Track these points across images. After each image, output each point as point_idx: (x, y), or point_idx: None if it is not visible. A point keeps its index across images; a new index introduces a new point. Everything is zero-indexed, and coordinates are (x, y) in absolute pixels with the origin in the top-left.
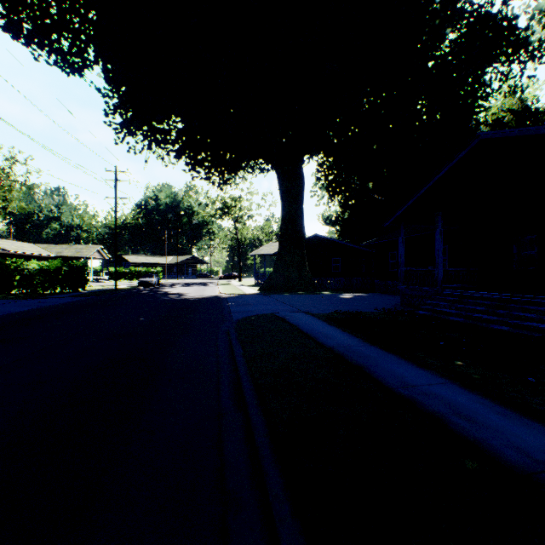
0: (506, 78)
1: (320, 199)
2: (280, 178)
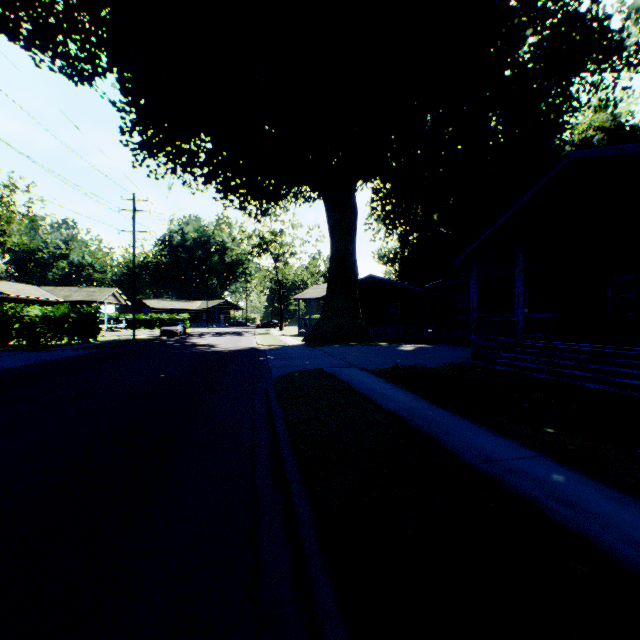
0: (596, 90)
1: (376, 233)
2: (329, 208)
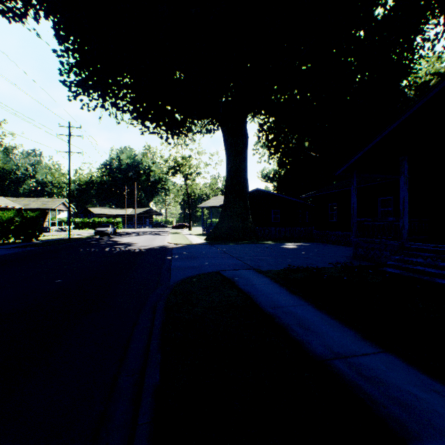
0: (441, 38)
1: (261, 156)
2: (225, 134)
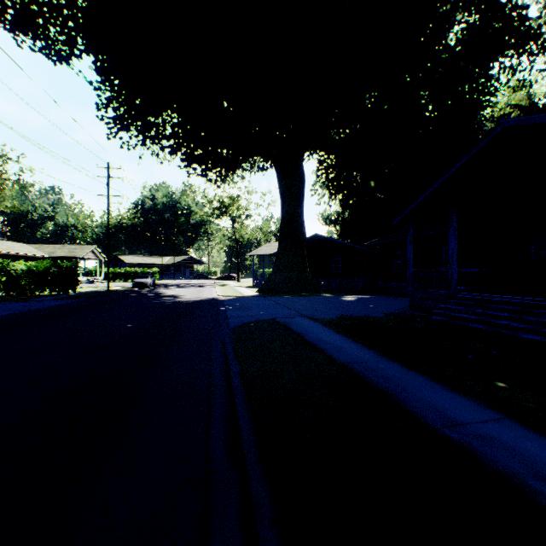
0: (515, 71)
1: (321, 198)
2: (280, 175)
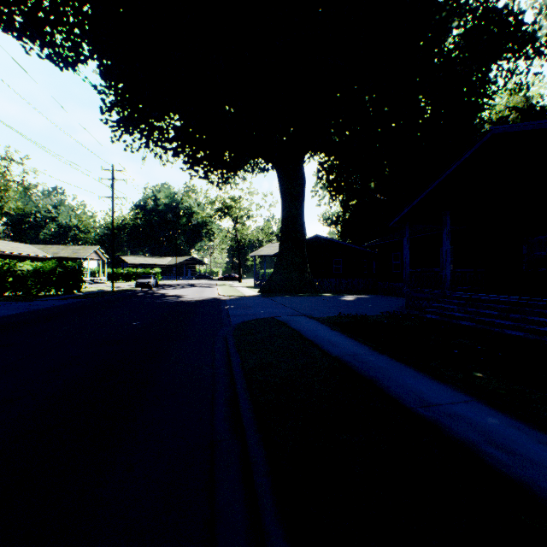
0: (512, 75)
1: (321, 199)
2: (281, 177)
